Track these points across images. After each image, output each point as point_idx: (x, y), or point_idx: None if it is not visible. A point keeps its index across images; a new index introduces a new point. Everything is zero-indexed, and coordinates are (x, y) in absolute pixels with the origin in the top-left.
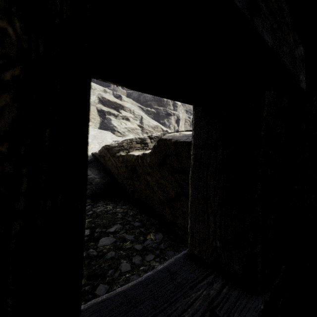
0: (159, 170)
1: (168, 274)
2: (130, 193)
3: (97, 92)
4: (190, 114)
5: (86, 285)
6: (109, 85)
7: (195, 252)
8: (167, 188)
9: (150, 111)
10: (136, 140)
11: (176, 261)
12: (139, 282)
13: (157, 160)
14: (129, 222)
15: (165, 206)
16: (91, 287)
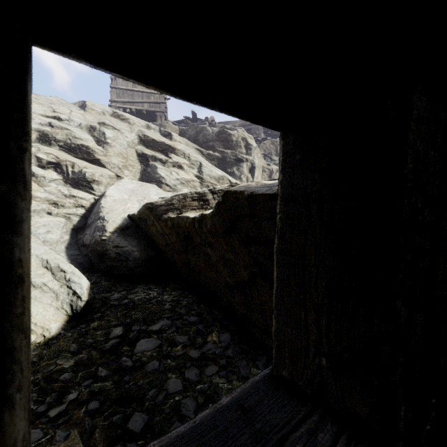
0: (226, 239)
1: (240, 414)
2: (183, 273)
3: (137, 129)
4: (270, 160)
5: (115, 414)
6: (154, 119)
7: (284, 373)
8: (237, 267)
9: (213, 155)
10: (192, 196)
11: (253, 388)
12: (190, 428)
13: (222, 224)
14: (181, 316)
15: (234, 292)
16: (121, 416)
